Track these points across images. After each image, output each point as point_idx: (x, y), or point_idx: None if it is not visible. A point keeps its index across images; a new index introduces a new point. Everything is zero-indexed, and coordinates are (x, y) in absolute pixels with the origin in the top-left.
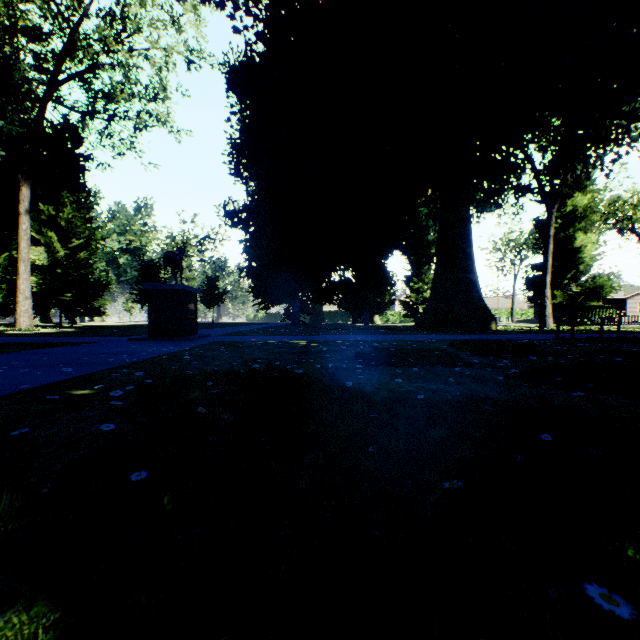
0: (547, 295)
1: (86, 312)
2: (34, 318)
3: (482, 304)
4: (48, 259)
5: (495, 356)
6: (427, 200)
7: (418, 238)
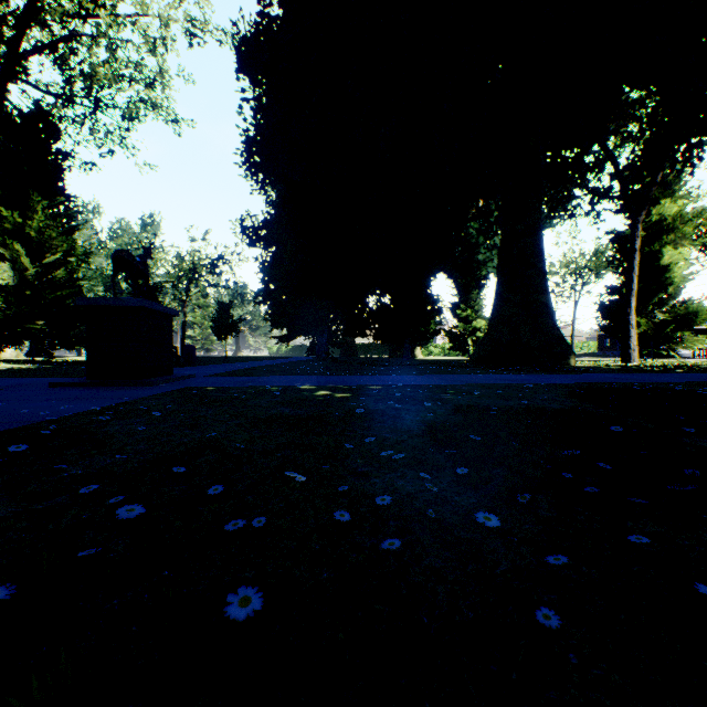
0: (632, 323)
1: (66, 344)
2: None
3: (558, 333)
4: (14, 278)
5: None
6: (478, 212)
7: (466, 258)
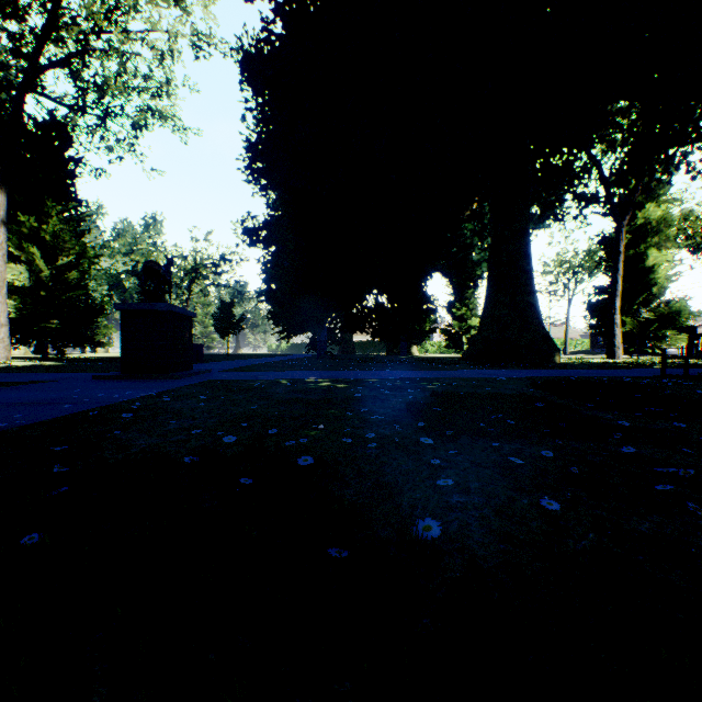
0: (617, 322)
1: (77, 342)
2: (15, 349)
3: (544, 332)
4: (30, 279)
5: (633, 410)
6: (473, 214)
7: (461, 258)
